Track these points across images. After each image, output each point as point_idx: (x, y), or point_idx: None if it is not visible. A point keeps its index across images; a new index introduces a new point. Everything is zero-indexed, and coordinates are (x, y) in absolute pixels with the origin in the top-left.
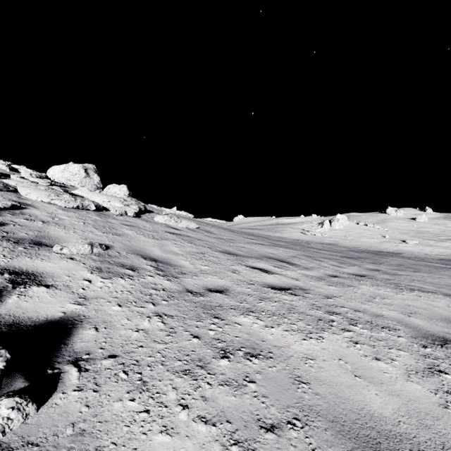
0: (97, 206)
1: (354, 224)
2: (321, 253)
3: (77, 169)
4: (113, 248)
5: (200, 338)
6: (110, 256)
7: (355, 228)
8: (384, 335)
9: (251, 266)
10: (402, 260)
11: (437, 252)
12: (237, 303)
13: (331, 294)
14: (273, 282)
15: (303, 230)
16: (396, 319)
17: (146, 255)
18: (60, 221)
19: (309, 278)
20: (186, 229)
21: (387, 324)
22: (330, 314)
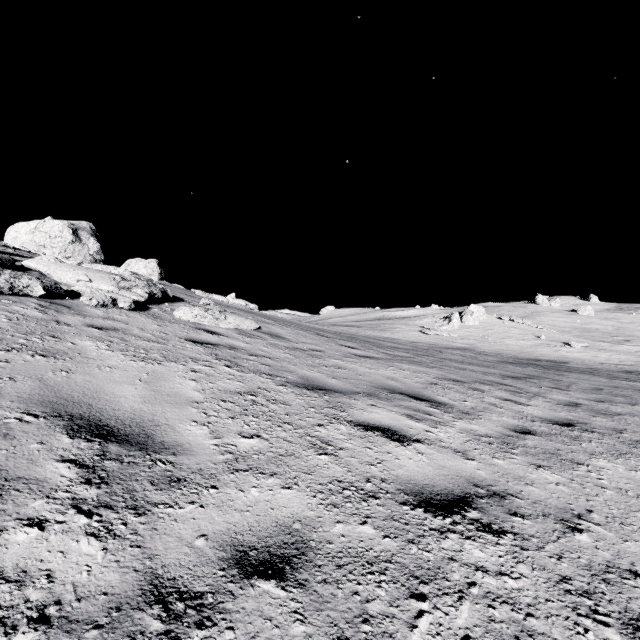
0: (51, 289)
1: (494, 319)
2: (468, 370)
3: (59, 228)
4: None
5: None
6: None
7: (496, 325)
8: None
9: (360, 421)
10: (589, 378)
11: (616, 360)
12: None
13: (567, 508)
14: (420, 477)
15: (422, 328)
16: None
17: (87, 416)
18: None
19: (486, 445)
20: (234, 332)
21: None
22: None
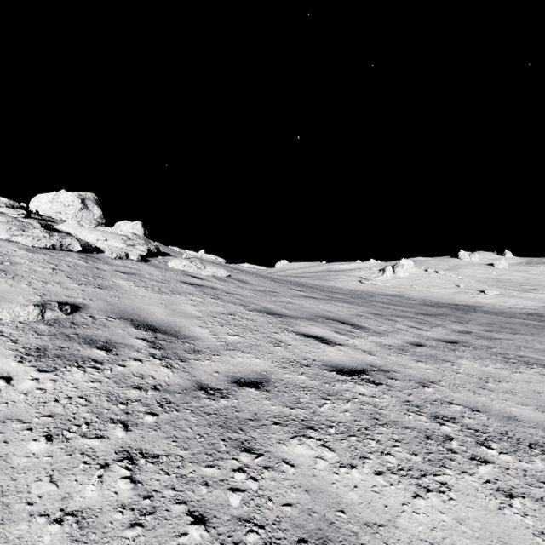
0: (84, 246)
1: (421, 271)
2: (390, 309)
3: (71, 199)
4: (87, 309)
5: (208, 523)
6: (75, 324)
7: (423, 276)
8: (542, 465)
9: (302, 332)
10: (489, 317)
11: (522, 305)
12: (285, 409)
13: (426, 379)
14: (337, 360)
15: (360, 279)
16: (538, 424)
17: (140, 320)
18: (13, 267)
19: (387, 350)
20: (212, 278)
21: (532, 437)
22: (440, 422)
